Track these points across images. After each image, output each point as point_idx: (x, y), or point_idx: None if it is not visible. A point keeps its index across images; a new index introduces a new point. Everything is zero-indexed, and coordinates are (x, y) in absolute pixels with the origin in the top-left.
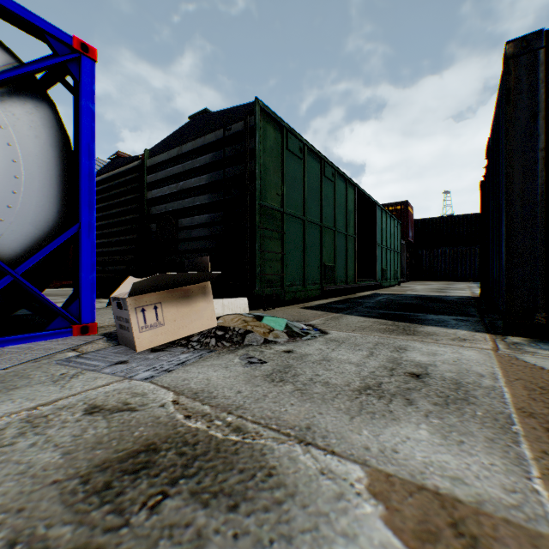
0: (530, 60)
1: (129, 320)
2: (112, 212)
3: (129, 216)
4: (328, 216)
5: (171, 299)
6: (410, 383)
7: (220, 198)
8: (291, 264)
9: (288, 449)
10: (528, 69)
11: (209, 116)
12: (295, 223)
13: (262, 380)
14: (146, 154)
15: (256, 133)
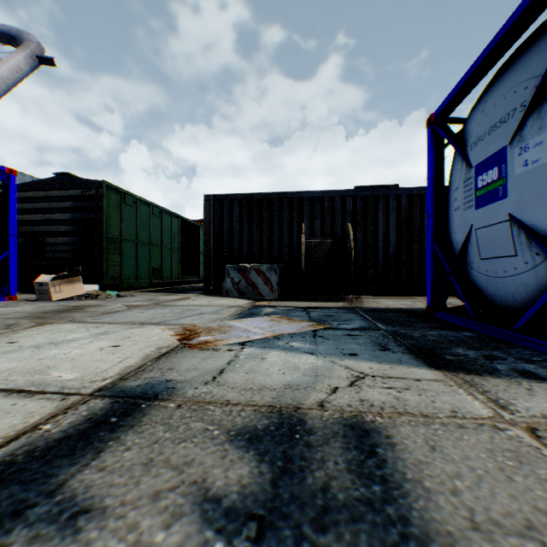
0: (209, 203)
1: (50, 289)
2: None
3: None
4: (156, 238)
5: (66, 283)
6: (148, 300)
7: (80, 229)
8: (127, 268)
9: (109, 305)
10: (209, 205)
11: (72, 178)
12: (131, 244)
13: (105, 302)
14: None
15: (104, 199)
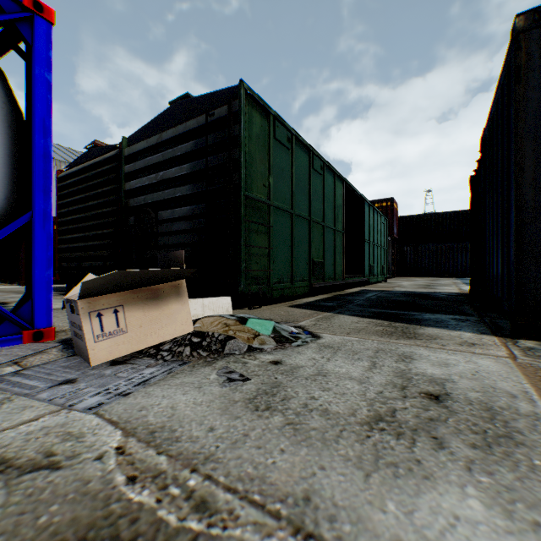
0: None
1: (82, 327)
2: (89, 204)
3: (106, 209)
4: (316, 210)
5: (137, 301)
6: (430, 409)
7: (202, 189)
8: (278, 260)
9: None
10: None
11: (191, 101)
12: (283, 217)
13: (243, 407)
14: (124, 143)
15: (240, 118)
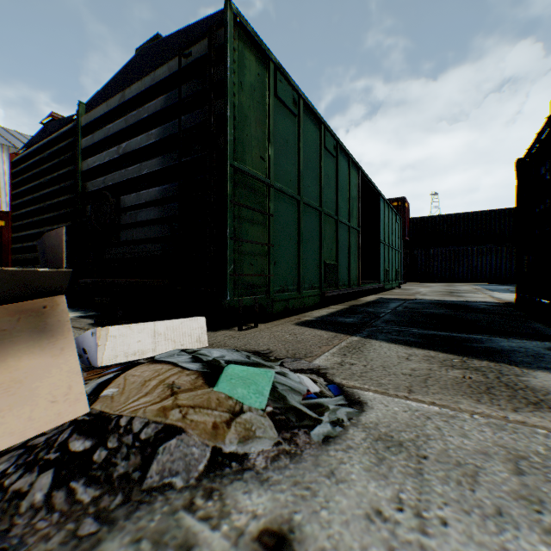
0: None
1: None
2: (44, 192)
3: (62, 197)
4: (328, 200)
5: None
6: None
7: (175, 161)
8: (281, 261)
9: None
10: None
11: (162, 42)
12: (287, 204)
13: None
14: (81, 110)
15: (226, 53)
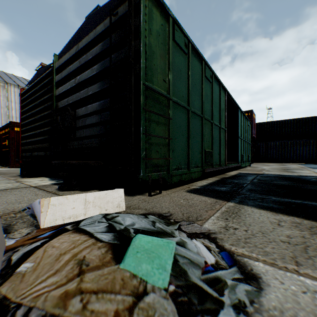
0: None
1: None
2: (37, 110)
3: (46, 112)
4: (207, 110)
5: None
6: None
7: (107, 84)
8: (177, 149)
9: None
10: None
11: (100, 10)
12: (181, 112)
13: None
14: (55, 58)
15: (140, 8)
